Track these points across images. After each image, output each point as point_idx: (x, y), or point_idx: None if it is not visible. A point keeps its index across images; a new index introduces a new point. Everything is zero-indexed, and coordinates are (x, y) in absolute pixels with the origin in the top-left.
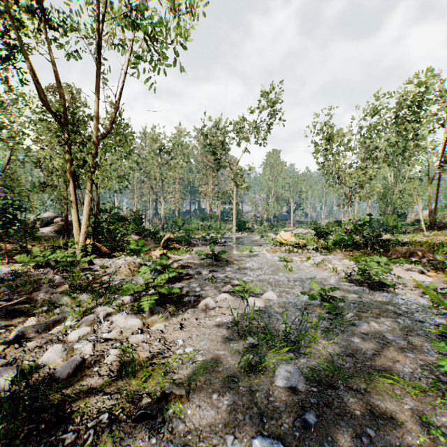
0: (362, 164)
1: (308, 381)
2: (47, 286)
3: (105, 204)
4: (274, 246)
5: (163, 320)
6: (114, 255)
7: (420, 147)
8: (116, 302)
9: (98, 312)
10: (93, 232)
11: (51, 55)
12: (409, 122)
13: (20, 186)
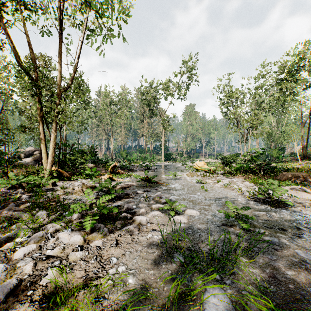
0: (256, 111)
1: (237, 310)
2: (13, 204)
3: (68, 140)
4: (192, 171)
5: (102, 236)
6: (74, 178)
7: (296, 100)
8: (66, 219)
9: (47, 229)
10: (58, 161)
11: (26, 29)
12: (288, 82)
13: (7, 127)
